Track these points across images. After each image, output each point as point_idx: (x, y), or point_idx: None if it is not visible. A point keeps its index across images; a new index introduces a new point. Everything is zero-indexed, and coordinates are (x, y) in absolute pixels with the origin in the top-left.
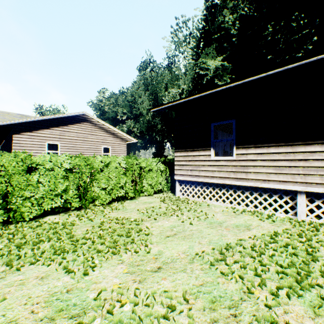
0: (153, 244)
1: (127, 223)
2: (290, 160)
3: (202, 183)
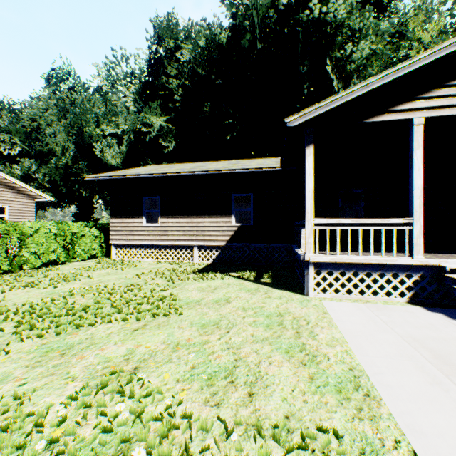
0: (95, 278)
1: (69, 274)
2: (191, 227)
3: (136, 245)
